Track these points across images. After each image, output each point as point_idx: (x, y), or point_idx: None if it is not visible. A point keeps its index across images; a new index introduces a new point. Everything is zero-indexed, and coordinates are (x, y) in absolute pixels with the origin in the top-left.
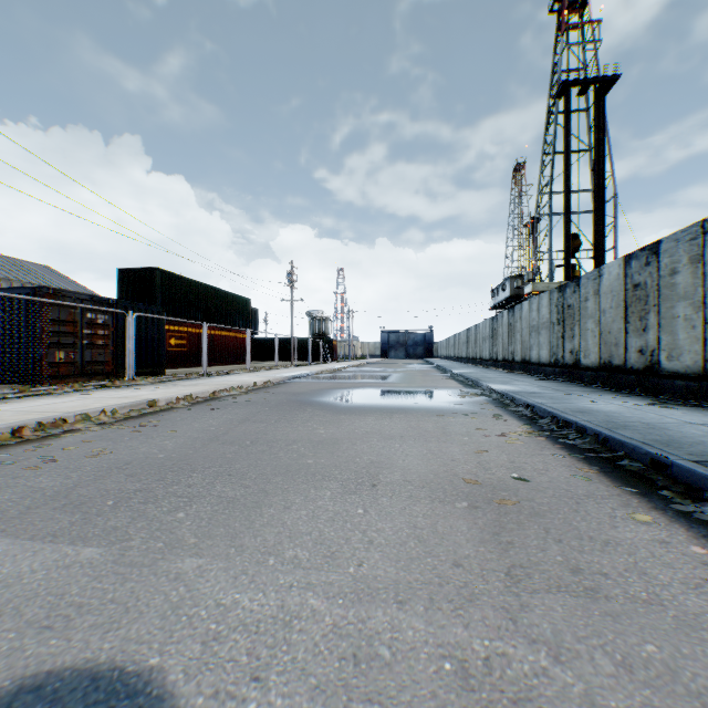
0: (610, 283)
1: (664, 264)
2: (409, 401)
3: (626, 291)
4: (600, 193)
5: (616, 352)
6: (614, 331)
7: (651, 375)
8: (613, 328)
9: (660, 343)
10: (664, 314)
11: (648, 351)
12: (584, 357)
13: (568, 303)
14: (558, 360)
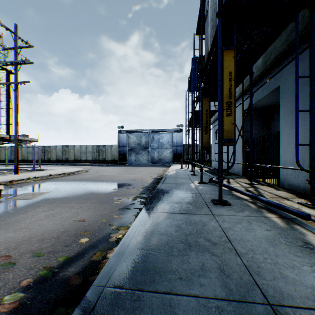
0: (59, 148)
1: (69, 148)
2: (45, 166)
3: (63, 150)
4: (9, 106)
5: (61, 158)
6: (60, 155)
7: (67, 161)
8: (60, 155)
9: (69, 157)
10: (69, 154)
11: (67, 158)
12: (52, 159)
13: (47, 149)
14: (43, 159)
